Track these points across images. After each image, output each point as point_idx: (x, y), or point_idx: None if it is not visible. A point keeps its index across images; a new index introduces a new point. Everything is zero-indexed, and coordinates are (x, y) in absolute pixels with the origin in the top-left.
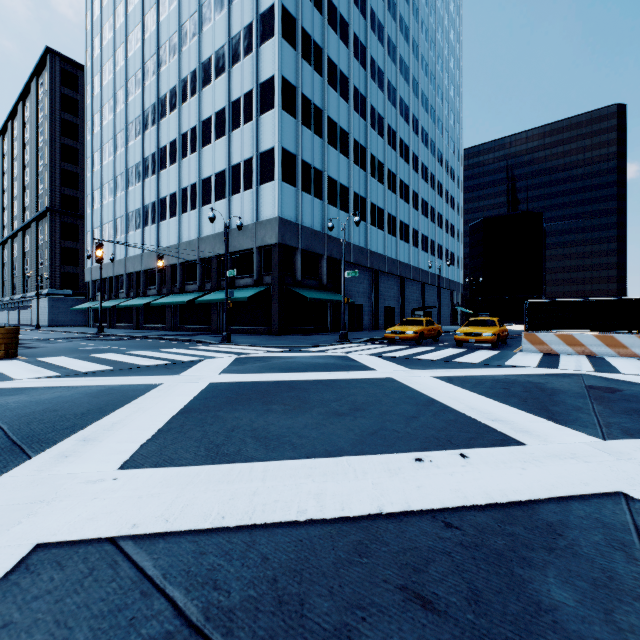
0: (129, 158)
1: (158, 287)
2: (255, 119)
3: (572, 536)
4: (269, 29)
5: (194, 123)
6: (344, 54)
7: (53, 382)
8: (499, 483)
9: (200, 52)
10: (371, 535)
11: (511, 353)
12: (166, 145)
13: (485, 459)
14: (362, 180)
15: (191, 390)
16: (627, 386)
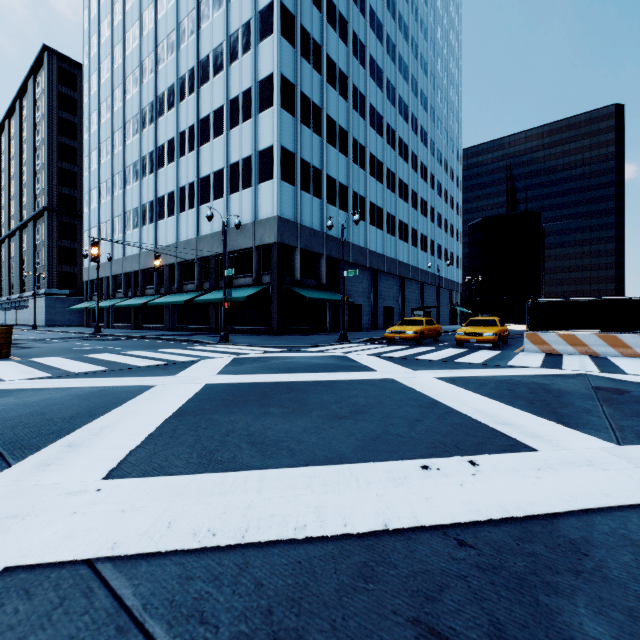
0: (127, 157)
1: (156, 287)
2: (253, 117)
3: (599, 556)
4: (268, 26)
5: (192, 121)
6: (343, 52)
7: (44, 383)
8: (513, 494)
9: (198, 50)
10: (377, 555)
11: (513, 353)
12: (164, 144)
13: (496, 467)
14: (361, 179)
15: (186, 392)
16: (635, 387)
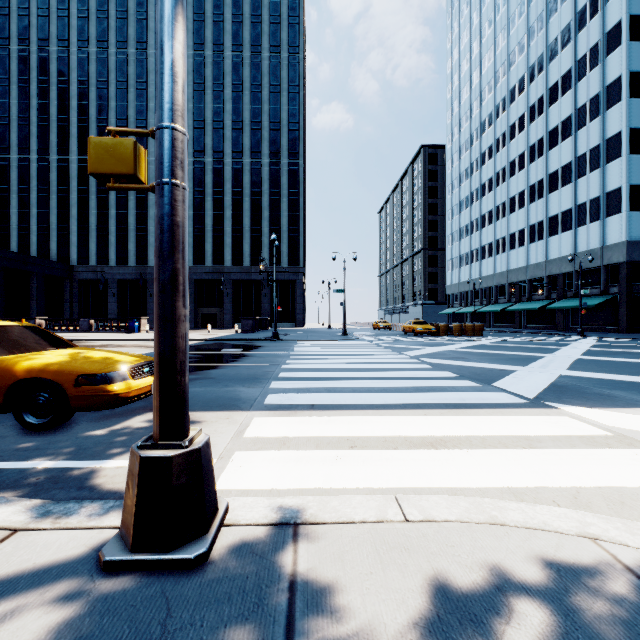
0: (482, 207)
1: (507, 297)
2: (601, 168)
3: None
4: (615, 96)
5: (540, 177)
6: None
7: (530, 341)
8: None
9: (546, 124)
10: None
11: None
12: (515, 195)
13: None
14: None
15: (587, 344)
16: None
